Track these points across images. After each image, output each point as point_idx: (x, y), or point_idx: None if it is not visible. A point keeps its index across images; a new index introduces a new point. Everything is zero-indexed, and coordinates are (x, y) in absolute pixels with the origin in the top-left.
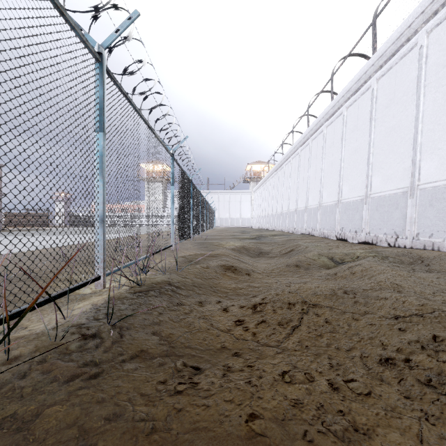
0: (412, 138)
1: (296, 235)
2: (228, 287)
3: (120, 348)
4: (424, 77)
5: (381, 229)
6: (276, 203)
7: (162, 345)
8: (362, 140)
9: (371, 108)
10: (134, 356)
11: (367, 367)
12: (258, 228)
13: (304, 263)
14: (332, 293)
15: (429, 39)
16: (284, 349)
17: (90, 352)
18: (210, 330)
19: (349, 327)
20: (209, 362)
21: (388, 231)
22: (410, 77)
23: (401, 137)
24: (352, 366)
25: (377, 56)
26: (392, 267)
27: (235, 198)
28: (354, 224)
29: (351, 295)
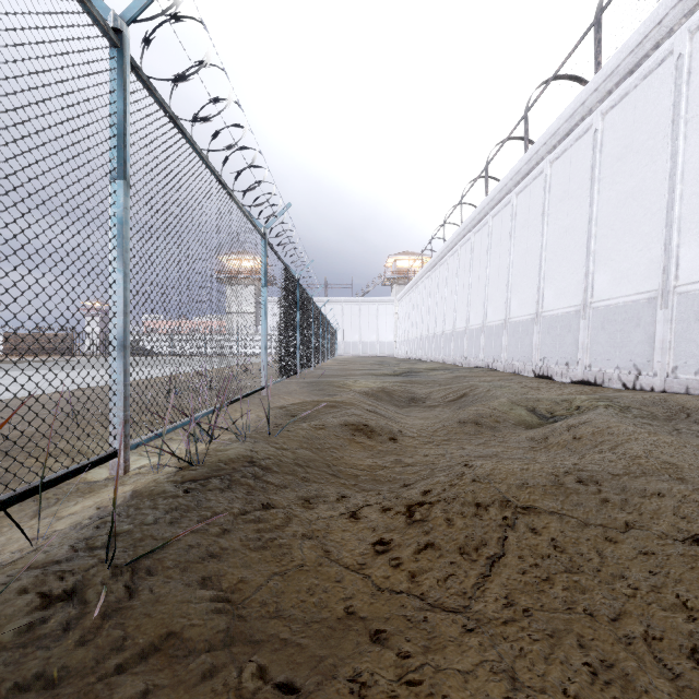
0: (664, 208)
1: (468, 370)
2: (359, 465)
3: (121, 629)
4: (686, 106)
5: (611, 360)
6: (434, 319)
7: (218, 616)
8: (576, 214)
9: (593, 161)
10: (150, 651)
11: (669, 671)
12: (406, 357)
13: (489, 419)
14: (554, 482)
15: (694, 43)
16: (480, 620)
17: (45, 646)
18: (323, 567)
19: (602, 560)
20: (318, 670)
21: (623, 362)
22: (659, 107)
23: (645, 208)
24: (637, 670)
25: (603, 76)
26: (642, 427)
27: (368, 310)
28: (564, 352)
29: (592, 486)
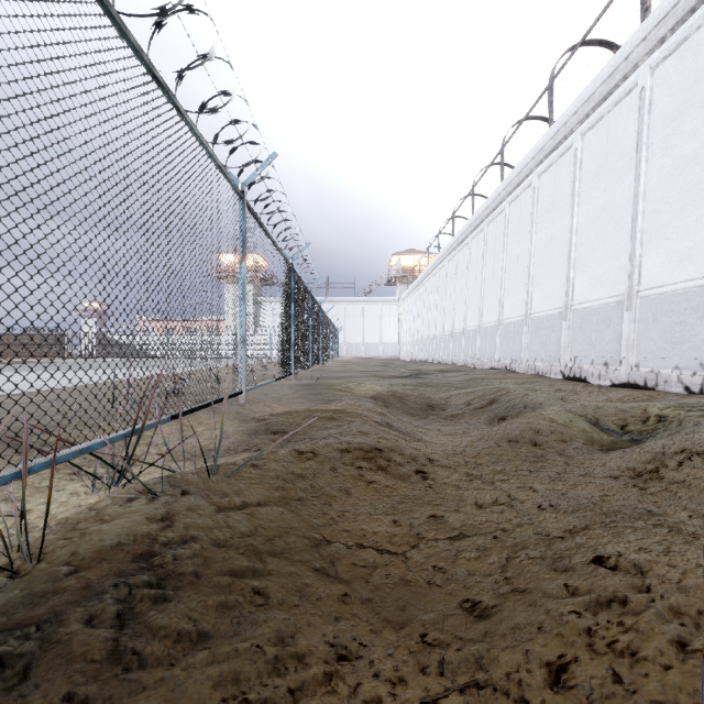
0: None
1: (483, 371)
2: (372, 534)
3: None
4: None
5: (667, 359)
6: (442, 317)
7: None
8: (617, 189)
9: (639, 125)
10: None
11: None
12: (411, 359)
13: (551, 438)
14: None
15: None
16: None
17: None
18: None
19: None
20: None
21: (684, 361)
22: None
23: None
24: None
25: (655, 20)
26: None
27: (372, 310)
28: (601, 350)
29: None
